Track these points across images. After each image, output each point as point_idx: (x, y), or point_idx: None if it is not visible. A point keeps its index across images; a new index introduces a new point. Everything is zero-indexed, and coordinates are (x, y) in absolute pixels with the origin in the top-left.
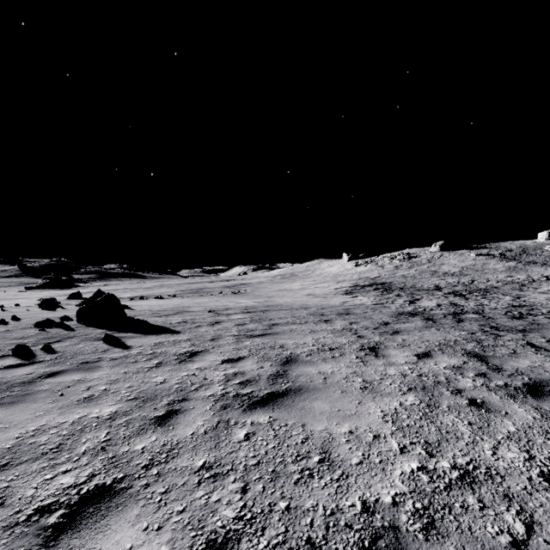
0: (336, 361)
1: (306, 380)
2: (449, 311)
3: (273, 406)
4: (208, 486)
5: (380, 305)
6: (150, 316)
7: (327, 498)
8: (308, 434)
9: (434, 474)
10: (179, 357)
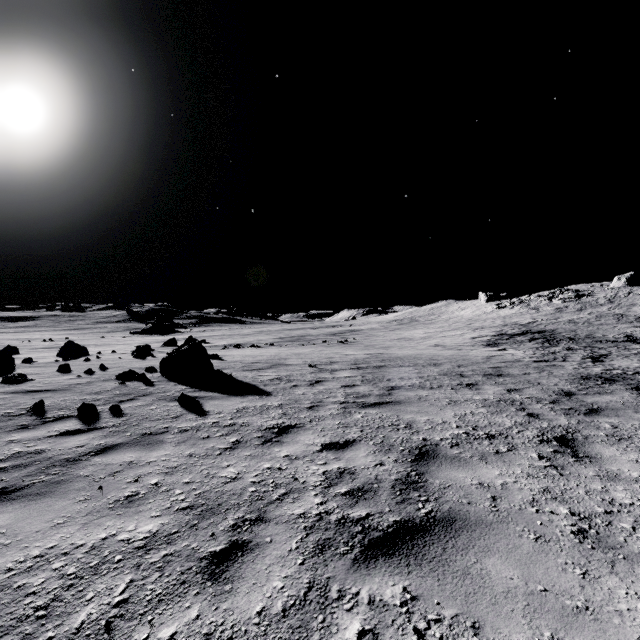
0: (504, 461)
1: (459, 499)
2: None
3: (408, 559)
4: None
5: (545, 363)
6: (240, 370)
7: None
8: None
9: None
10: (263, 435)
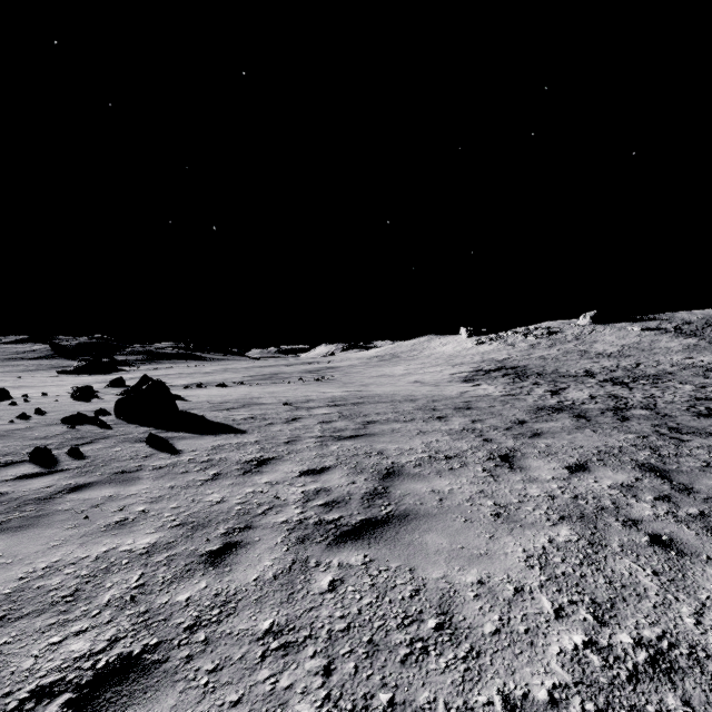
0: (455, 475)
1: (414, 501)
2: (608, 405)
3: (369, 540)
4: (275, 663)
5: (511, 397)
6: (209, 410)
7: (450, 690)
8: (418, 584)
9: (609, 655)
10: (243, 467)
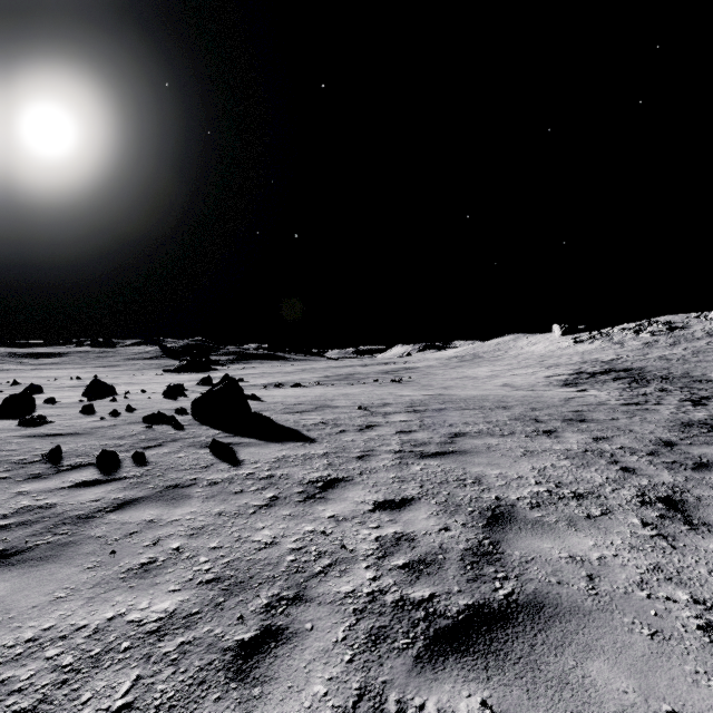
0: (599, 528)
1: (546, 577)
2: None
3: (486, 659)
4: None
5: (636, 406)
6: (281, 412)
7: None
8: None
9: None
10: (305, 489)
